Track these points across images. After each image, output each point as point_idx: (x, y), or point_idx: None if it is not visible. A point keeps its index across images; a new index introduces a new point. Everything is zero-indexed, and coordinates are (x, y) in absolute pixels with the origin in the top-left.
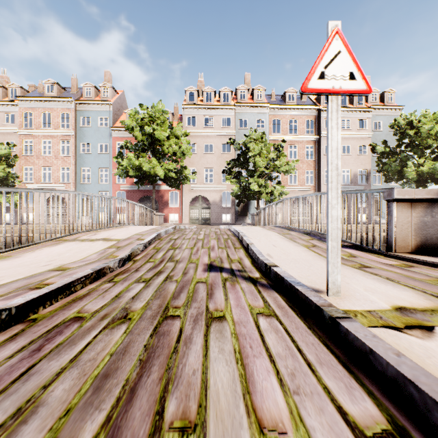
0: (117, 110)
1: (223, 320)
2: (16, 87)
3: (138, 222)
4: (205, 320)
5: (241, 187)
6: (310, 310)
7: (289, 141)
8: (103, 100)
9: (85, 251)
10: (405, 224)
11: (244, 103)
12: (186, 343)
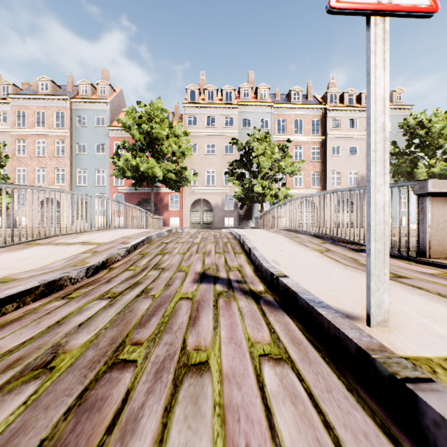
0: (115, 109)
1: (204, 371)
2: (9, 84)
3: (132, 225)
4: (175, 371)
5: (244, 189)
6: (345, 351)
7: (294, 142)
8: (100, 99)
9: (52, 257)
10: (441, 224)
11: (248, 102)
12: (124, 435)
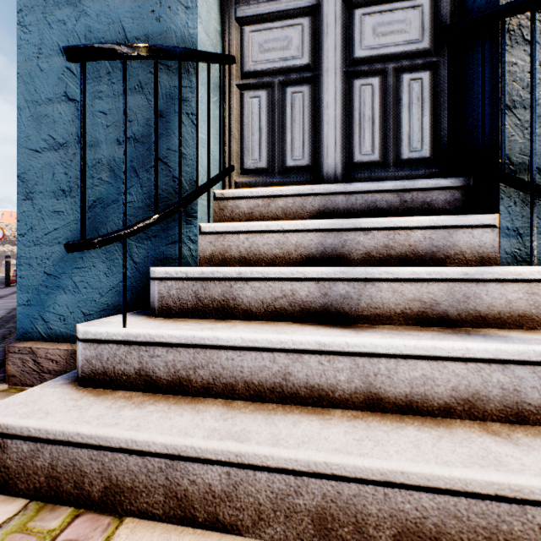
0: None
1: None
2: None
3: None
4: None
5: None
6: None
7: None
8: None
9: None
10: None
11: None
12: None
